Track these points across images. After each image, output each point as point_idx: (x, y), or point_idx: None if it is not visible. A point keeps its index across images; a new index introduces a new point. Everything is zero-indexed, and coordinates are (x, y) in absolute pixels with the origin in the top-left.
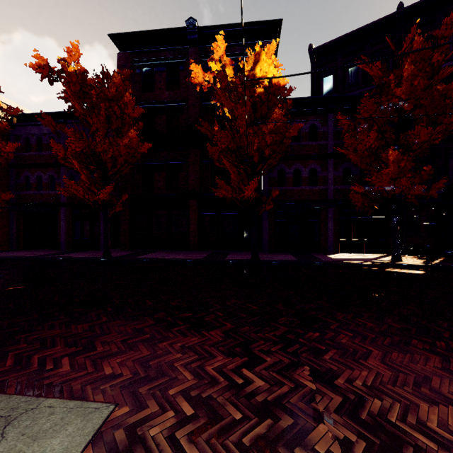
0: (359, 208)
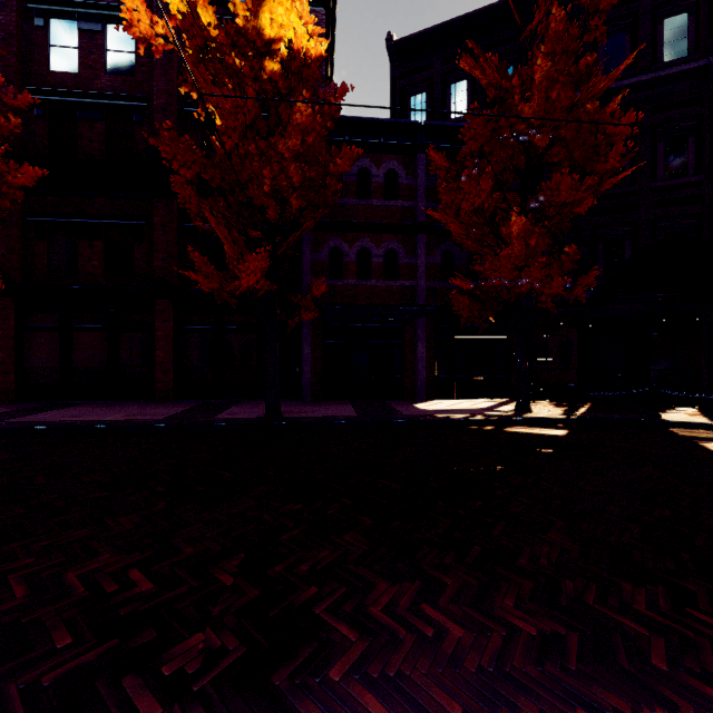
0: (465, 320)
